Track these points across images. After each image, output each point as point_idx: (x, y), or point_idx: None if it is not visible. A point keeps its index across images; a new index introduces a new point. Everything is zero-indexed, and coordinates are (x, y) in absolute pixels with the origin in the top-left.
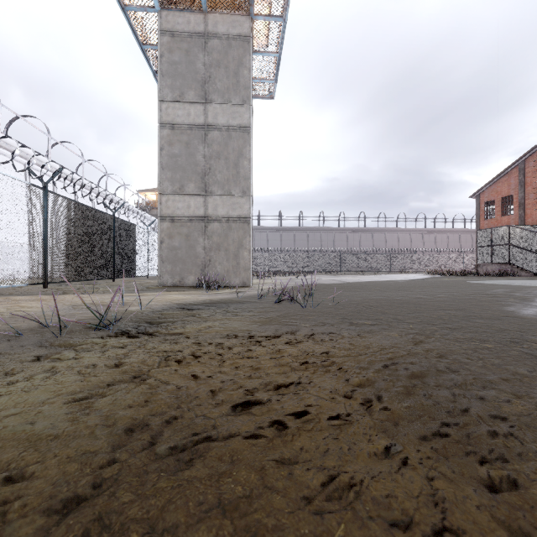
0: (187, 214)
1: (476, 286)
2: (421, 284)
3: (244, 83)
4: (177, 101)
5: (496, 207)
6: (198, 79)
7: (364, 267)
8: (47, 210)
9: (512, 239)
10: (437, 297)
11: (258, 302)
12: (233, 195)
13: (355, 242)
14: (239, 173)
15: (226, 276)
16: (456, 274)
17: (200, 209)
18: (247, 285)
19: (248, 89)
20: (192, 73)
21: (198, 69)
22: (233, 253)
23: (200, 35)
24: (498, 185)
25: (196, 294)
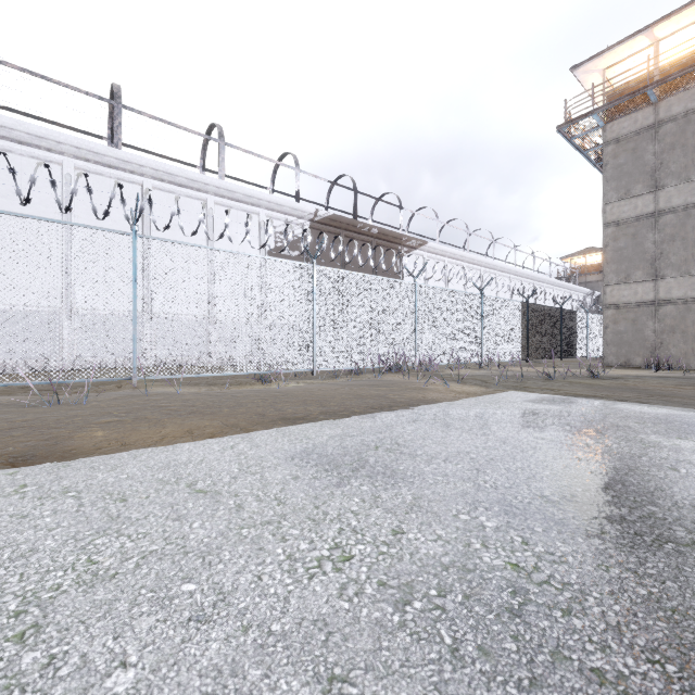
0: (633, 300)
1: None
2: None
3: None
4: (622, 199)
5: None
6: (646, 171)
7: None
8: (528, 315)
9: None
10: None
11: None
12: (693, 274)
13: None
14: None
15: (683, 359)
16: None
17: (648, 294)
18: None
19: None
20: (639, 168)
21: (646, 161)
22: (693, 335)
23: (648, 128)
24: None
25: (643, 373)
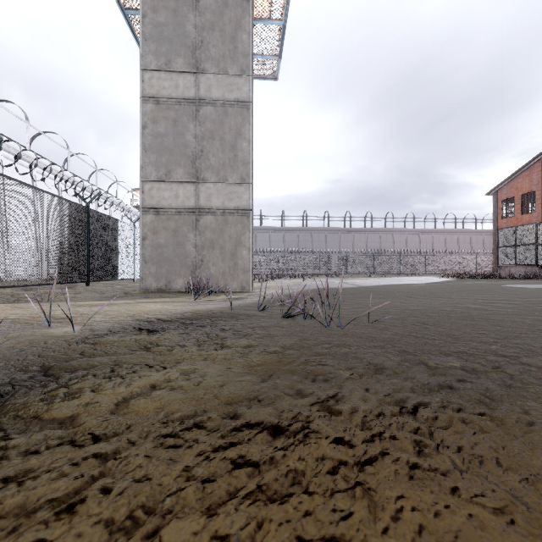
0: (175, 205)
1: (523, 291)
2: (450, 288)
3: (243, 49)
4: (163, 70)
5: (516, 205)
6: (188, 44)
7: (372, 269)
8: None
9: (540, 238)
10: (498, 307)
11: (258, 316)
12: (230, 182)
13: (361, 244)
14: (237, 156)
15: (222, 279)
16: (476, 277)
17: (190, 199)
18: (247, 290)
19: (248, 56)
20: (181, 37)
21: (188, 32)
22: (230, 252)
23: None
24: (518, 181)
25: (180, 303)
